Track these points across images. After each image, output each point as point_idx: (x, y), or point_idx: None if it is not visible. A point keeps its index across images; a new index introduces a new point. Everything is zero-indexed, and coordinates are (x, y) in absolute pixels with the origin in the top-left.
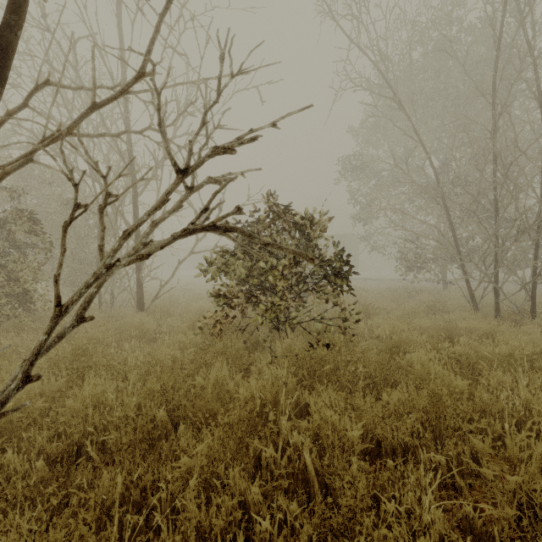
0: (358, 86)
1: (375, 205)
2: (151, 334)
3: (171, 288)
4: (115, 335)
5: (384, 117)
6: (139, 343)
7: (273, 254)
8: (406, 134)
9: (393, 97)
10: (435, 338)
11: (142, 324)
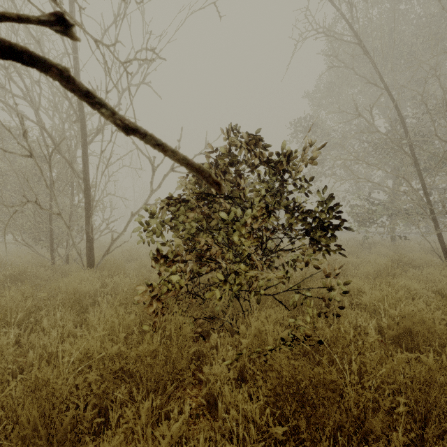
0: (320, 33)
1: (326, 162)
2: (86, 300)
3: (123, 242)
4: (37, 305)
5: (346, 66)
6: (70, 312)
7: (234, 203)
8: (370, 82)
9: (358, 42)
10: (445, 311)
11: (74, 289)
